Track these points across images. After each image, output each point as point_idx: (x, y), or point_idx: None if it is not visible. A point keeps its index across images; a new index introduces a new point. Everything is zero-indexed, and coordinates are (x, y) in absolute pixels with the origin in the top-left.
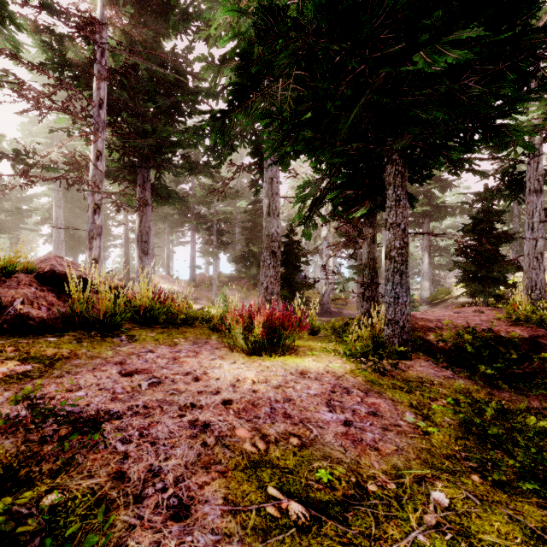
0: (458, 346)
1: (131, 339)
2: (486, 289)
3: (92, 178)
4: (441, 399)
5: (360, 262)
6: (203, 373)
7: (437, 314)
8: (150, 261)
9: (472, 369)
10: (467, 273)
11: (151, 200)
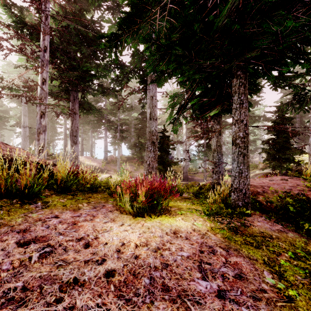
0: (282, 206)
1: (44, 205)
2: (282, 165)
3: (39, 95)
4: (284, 253)
5: (205, 149)
6: (95, 238)
7: (258, 181)
8: (78, 147)
9: (294, 224)
10: (270, 155)
11: (79, 111)
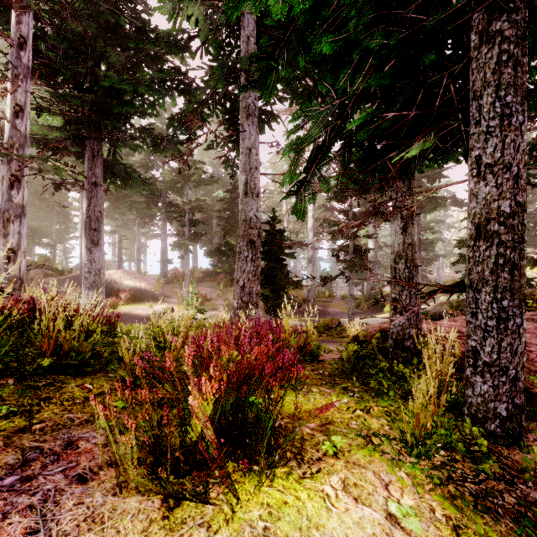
0: None
1: None
2: None
3: (8, 140)
4: None
5: (351, 256)
6: None
7: None
8: (102, 253)
9: None
10: None
11: (105, 180)
